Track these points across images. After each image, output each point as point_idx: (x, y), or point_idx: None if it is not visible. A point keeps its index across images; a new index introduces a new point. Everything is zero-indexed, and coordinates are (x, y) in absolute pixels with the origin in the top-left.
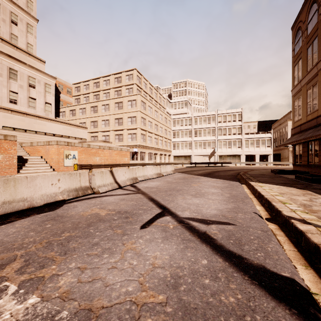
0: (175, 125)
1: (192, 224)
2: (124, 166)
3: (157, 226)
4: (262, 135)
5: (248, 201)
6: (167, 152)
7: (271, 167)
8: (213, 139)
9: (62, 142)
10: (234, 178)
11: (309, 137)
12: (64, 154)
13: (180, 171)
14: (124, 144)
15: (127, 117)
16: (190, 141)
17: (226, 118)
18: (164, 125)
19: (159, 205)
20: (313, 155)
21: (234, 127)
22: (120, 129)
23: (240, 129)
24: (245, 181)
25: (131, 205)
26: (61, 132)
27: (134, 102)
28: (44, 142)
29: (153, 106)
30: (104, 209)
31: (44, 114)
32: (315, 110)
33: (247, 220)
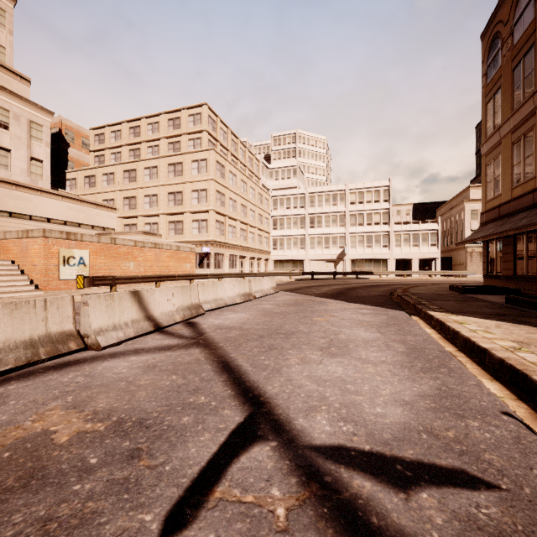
0: (277, 207)
1: (353, 493)
2: (183, 279)
3: (227, 516)
4: (423, 225)
5: (459, 368)
6: (263, 254)
7: (439, 279)
8: (342, 231)
9: (56, 233)
10: (391, 302)
11: (527, 226)
12: (61, 257)
13: (286, 288)
14: (185, 239)
15: (190, 190)
16: (303, 236)
17: (363, 196)
18: (257, 207)
19: (242, 390)
20: (525, 259)
21: (378, 211)
22: (178, 212)
23: (387, 215)
24: (414, 309)
25: (165, 390)
26: (64, 216)
27: (203, 164)
28: (19, 231)
29: (238, 172)
30: (80, 411)
31: (28, 179)
32: (530, 177)
33: (516, 457)
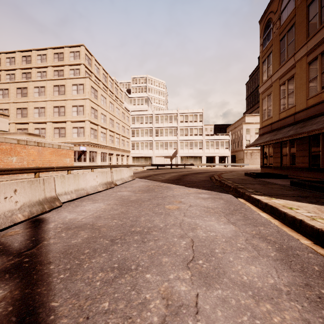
0: (135, 122)
1: None
2: (61, 170)
3: None
4: (221, 136)
5: None
6: (125, 152)
7: (231, 168)
8: (175, 139)
9: None
10: (216, 186)
11: (297, 134)
12: None
13: (141, 175)
14: (66, 140)
15: (71, 105)
16: (151, 141)
17: (188, 117)
18: (121, 121)
19: None
20: (288, 156)
21: (196, 127)
22: (61, 121)
23: (201, 130)
24: (235, 192)
25: None
26: None
27: (81, 87)
28: None
29: (107, 96)
30: None
31: None
32: (292, 106)
33: None
